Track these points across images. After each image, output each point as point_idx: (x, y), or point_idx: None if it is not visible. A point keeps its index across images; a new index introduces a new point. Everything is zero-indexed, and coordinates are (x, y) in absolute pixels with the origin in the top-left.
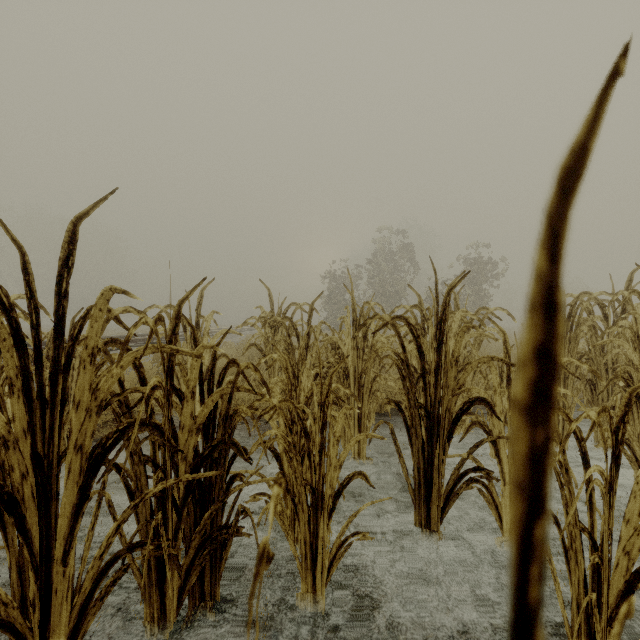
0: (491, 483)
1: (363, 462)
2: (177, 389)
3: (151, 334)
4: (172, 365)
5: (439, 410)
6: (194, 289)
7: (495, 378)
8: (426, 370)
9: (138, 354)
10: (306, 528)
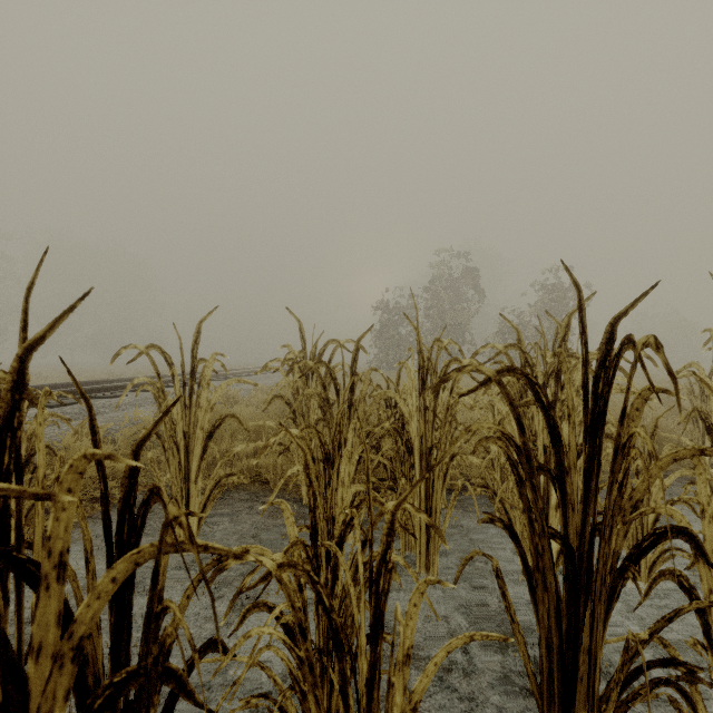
0: (694, 686)
1: None
2: (22, 559)
3: None
4: (6, 503)
5: (592, 545)
6: (59, 317)
7: (703, 488)
8: (566, 469)
9: None
10: None
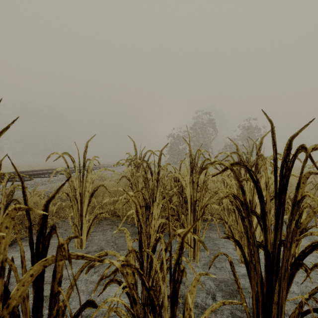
0: None
1: (197, 263)
2: None
3: None
4: None
5: (279, 251)
6: None
7: None
8: (266, 212)
9: None
10: None
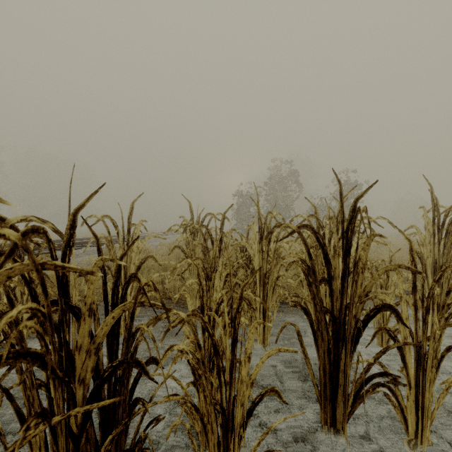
0: (396, 387)
1: (267, 348)
2: (73, 306)
3: (12, 250)
4: (66, 280)
5: (345, 315)
6: (91, 196)
7: (401, 285)
8: (332, 277)
9: (12, 272)
10: (215, 449)
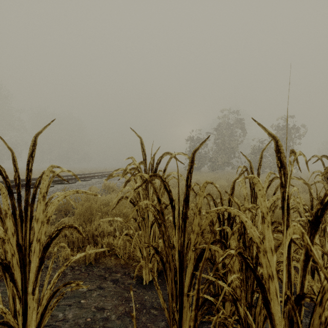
0: None
1: None
2: None
3: None
4: None
5: None
6: None
7: None
8: None
9: None
10: None
